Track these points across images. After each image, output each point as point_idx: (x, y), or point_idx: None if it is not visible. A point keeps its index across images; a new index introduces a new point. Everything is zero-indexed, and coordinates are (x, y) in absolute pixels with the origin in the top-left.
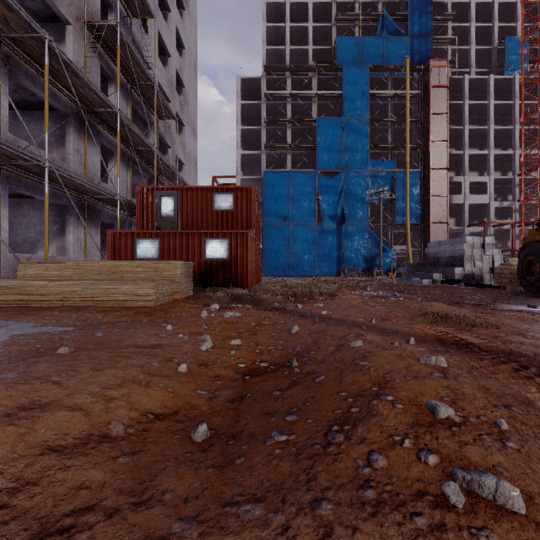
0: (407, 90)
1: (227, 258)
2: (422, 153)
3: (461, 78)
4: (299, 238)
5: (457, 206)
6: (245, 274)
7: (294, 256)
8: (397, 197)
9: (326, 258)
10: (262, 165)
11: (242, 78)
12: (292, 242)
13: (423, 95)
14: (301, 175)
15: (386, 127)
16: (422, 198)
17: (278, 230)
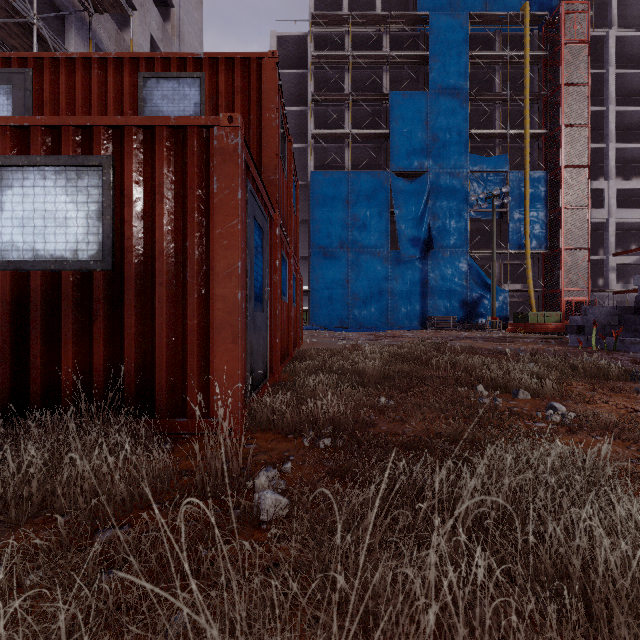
0: (526, 49)
1: (100, 259)
2: (548, 144)
3: (602, 35)
4: (364, 272)
5: (595, 226)
6: (190, 341)
7: (357, 300)
8: (511, 210)
9: (404, 302)
10: (309, 165)
11: (279, 37)
12: (353, 278)
13: (548, 59)
14: (367, 177)
15: (492, 109)
16: (548, 212)
17: (331, 260)
